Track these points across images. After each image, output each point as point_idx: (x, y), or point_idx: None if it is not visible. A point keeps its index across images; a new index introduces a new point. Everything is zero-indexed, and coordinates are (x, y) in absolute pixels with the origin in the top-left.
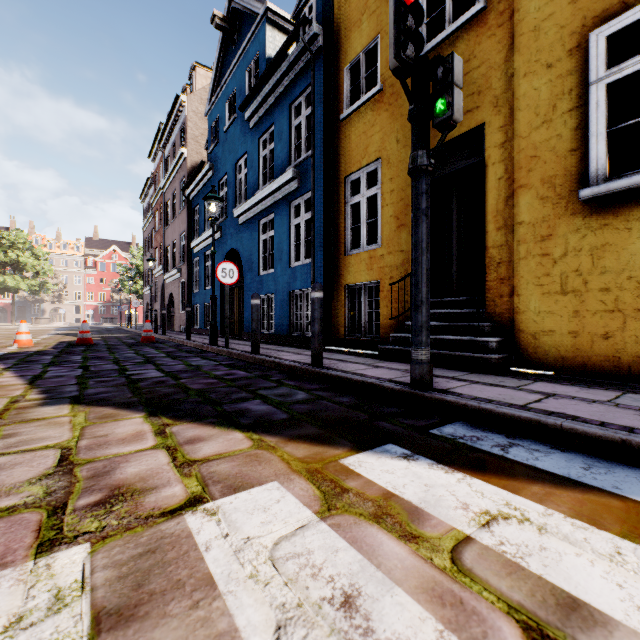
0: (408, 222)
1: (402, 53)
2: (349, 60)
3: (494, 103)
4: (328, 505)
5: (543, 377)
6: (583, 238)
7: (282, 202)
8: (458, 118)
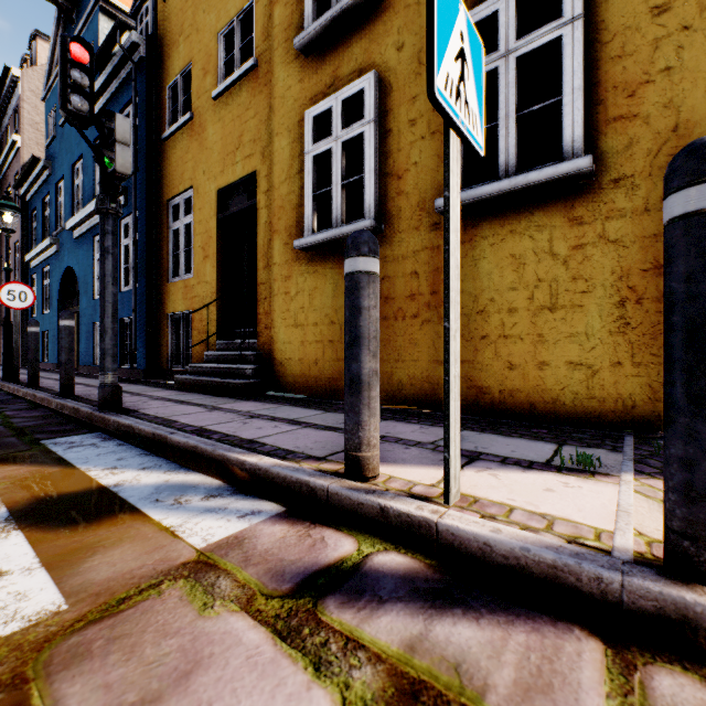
0: (211, 254)
1: (70, 105)
2: (170, 79)
3: (262, 153)
4: None
5: (266, 398)
6: (306, 281)
7: None
8: (125, 172)
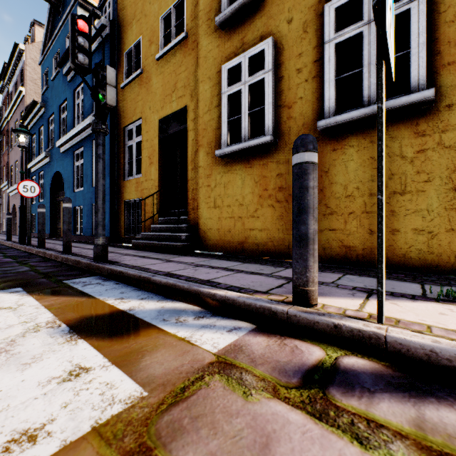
0: (155, 161)
1: (77, 60)
2: (126, 48)
3: (191, 94)
4: None
5: (197, 254)
6: (222, 177)
7: (87, 139)
8: (112, 104)
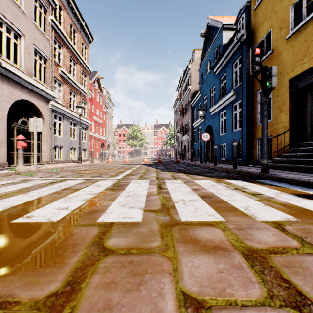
0: (284, 109)
1: (254, 70)
2: (258, 41)
3: None
4: (216, 182)
5: None
6: None
7: (229, 105)
8: (274, 86)
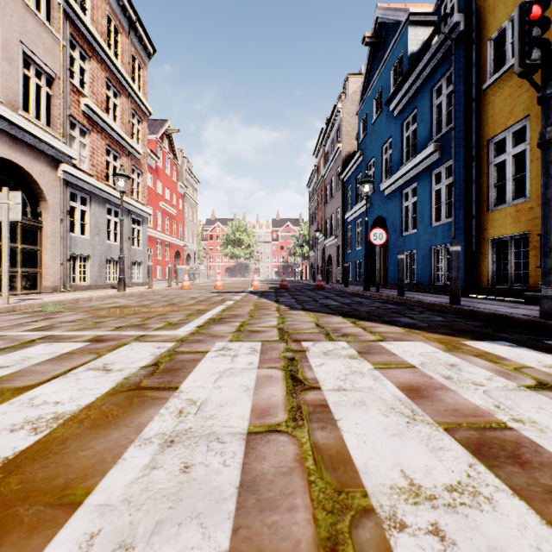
0: None
1: (526, 60)
2: (492, 32)
3: None
4: (449, 350)
5: None
6: None
7: (423, 173)
8: None
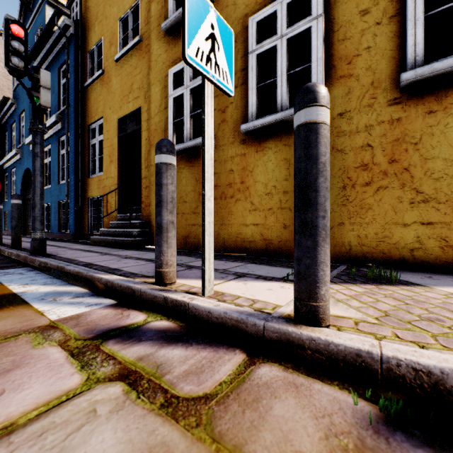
0: (114, 159)
1: (11, 63)
2: (90, 48)
3: (145, 96)
4: None
5: (144, 248)
6: None
7: (54, 137)
8: (47, 105)
